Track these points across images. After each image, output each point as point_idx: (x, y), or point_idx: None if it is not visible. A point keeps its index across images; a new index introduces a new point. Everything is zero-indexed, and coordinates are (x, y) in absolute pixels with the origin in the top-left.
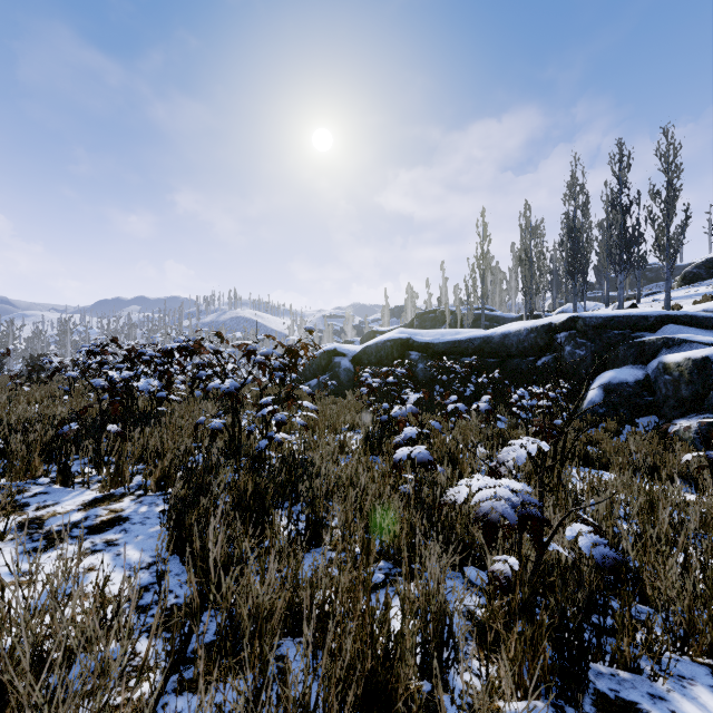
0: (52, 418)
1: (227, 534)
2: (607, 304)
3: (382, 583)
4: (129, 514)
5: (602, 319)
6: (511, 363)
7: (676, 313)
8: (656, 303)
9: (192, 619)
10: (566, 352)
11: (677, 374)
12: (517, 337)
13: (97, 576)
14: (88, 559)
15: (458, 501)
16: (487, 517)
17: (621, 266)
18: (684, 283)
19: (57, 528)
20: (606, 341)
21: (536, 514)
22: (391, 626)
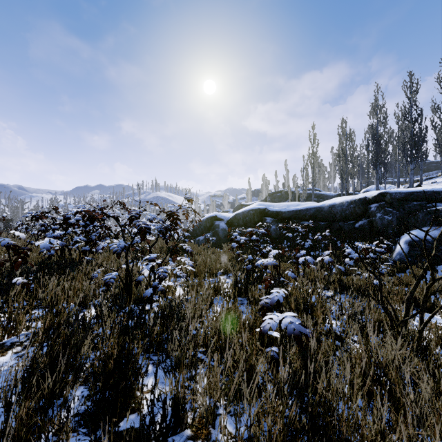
0: None
1: None
2: (398, 186)
3: None
4: None
5: (404, 194)
6: (337, 225)
7: None
8: (434, 184)
9: None
10: (377, 217)
11: None
12: (341, 207)
13: None
14: None
15: None
16: None
17: (411, 159)
18: None
19: None
20: (407, 209)
21: None
22: None
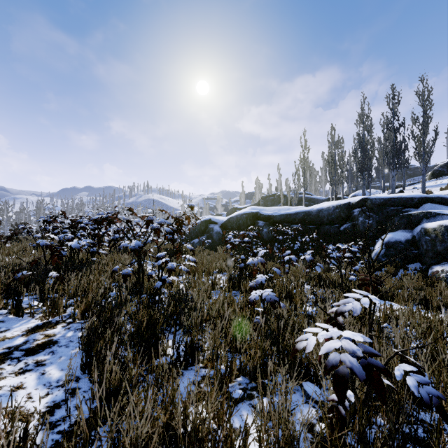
0: (18, 266)
1: (120, 364)
2: (384, 191)
3: (241, 398)
4: (59, 338)
5: (383, 199)
6: (324, 228)
7: (432, 196)
8: (415, 190)
9: (84, 443)
10: (359, 221)
11: (434, 236)
12: (327, 211)
13: (6, 407)
14: (19, 378)
15: (307, 350)
16: (336, 370)
17: (393, 166)
18: (433, 177)
19: (2, 351)
20: (386, 214)
21: (377, 363)
22: (249, 439)
